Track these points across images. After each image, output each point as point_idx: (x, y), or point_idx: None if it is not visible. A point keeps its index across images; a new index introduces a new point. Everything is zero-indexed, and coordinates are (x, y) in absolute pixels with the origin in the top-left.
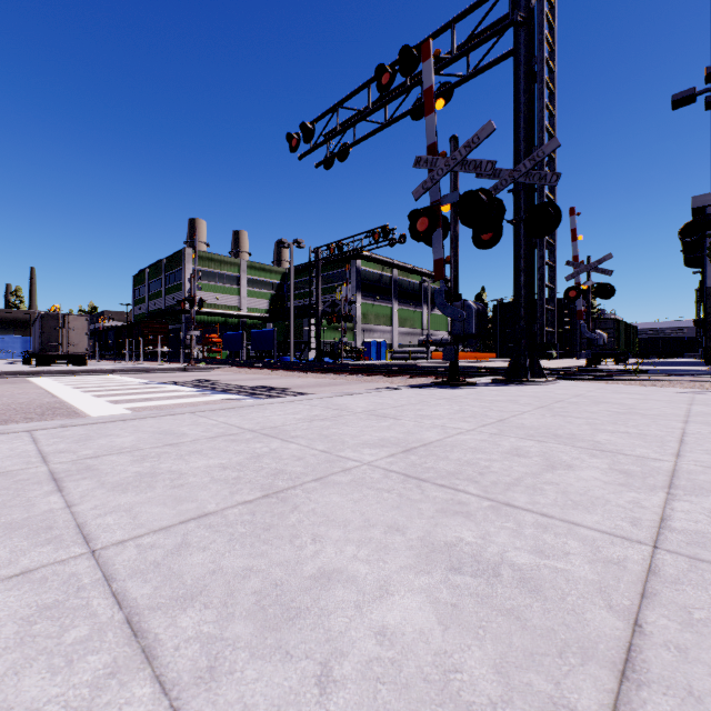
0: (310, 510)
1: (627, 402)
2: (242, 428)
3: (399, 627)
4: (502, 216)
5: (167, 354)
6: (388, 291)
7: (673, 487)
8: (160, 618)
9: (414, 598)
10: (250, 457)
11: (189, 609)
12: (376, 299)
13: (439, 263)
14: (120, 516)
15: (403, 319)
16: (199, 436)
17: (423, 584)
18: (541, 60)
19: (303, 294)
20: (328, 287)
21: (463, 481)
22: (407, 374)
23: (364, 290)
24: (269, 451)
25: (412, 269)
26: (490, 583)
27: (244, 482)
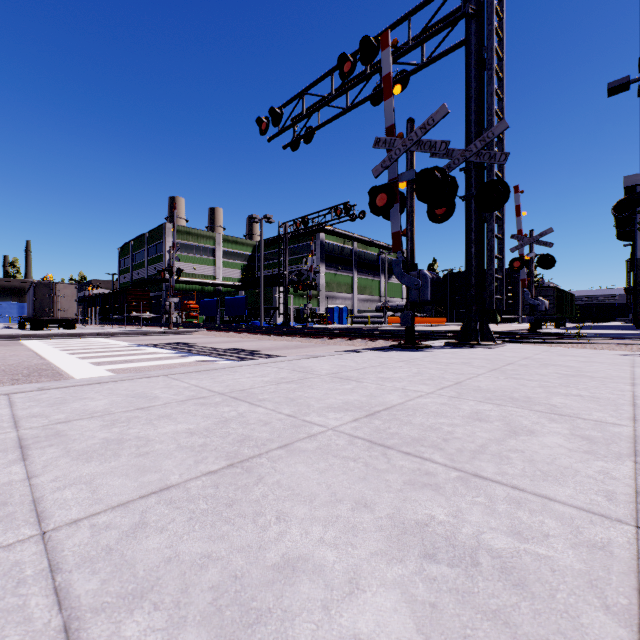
0: (275, 482)
1: (573, 365)
2: (212, 391)
3: (373, 636)
4: (455, 192)
5: (149, 319)
6: (349, 262)
7: (639, 454)
8: (102, 624)
9: (388, 595)
10: (218, 421)
11: (136, 611)
12: (338, 269)
13: (396, 236)
14: (79, 489)
15: (363, 287)
16: (170, 399)
17: (397, 577)
18: (491, 49)
19: (272, 265)
20: (294, 258)
21: (428, 448)
22: (366, 338)
23: (328, 261)
24: (236, 415)
25: (371, 242)
26: (469, 575)
27: (210, 450)
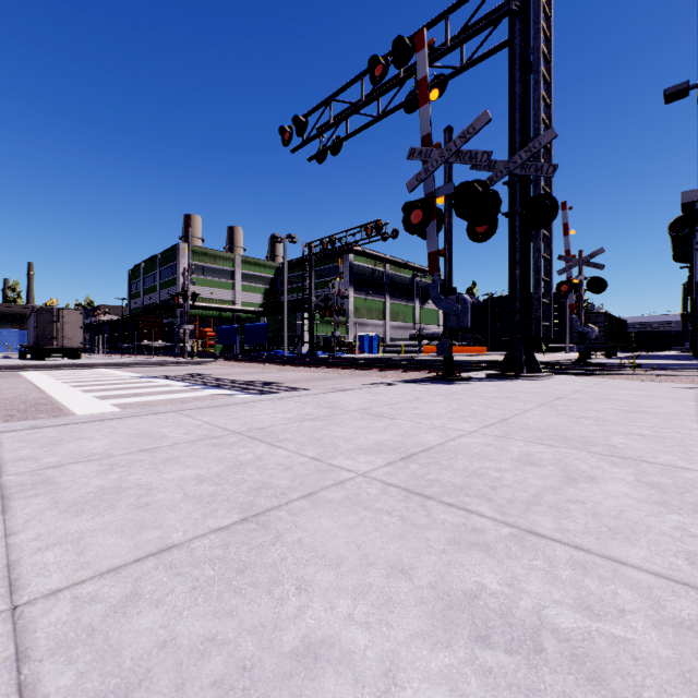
0: (295, 541)
1: (630, 399)
2: (227, 429)
3: None
4: (498, 207)
5: (162, 348)
6: (380, 286)
7: None
8: None
9: (433, 694)
10: (232, 466)
11: None
12: (368, 293)
13: (433, 256)
14: (64, 550)
15: (395, 313)
16: (179, 439)
17: (443, 667)
18: (537, 50)
19: (297, 289)
20: (321, 281)
21: (474, 498)
22: (400, 369)
23: (357, 285)
24: (253, 458)
25: (404, 264)
26: (532, 665)
27: (221, 500)
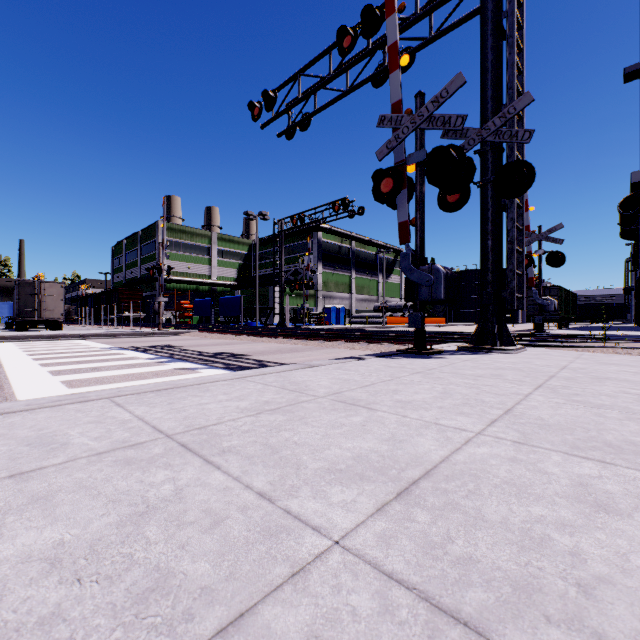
0: None
1: (631, 378)
2: (158, 429)
3: None
4: (472, 174)
5: (142, 319)
6: (346, 261)
7: None
8: None
9: None
10: (127, 516)
11: None
12: (335, 268)
13: (404, 226)
14: None
15: (361, 287)
16: (83, 449)
17: None
18: (511, 13)
19: (269, 264)
20: (291, 257)
21: (570, 635)
22: (367, 340)
23: (325, 260)
24: (169, 495)
25: (369, 241)
26: None
27: None
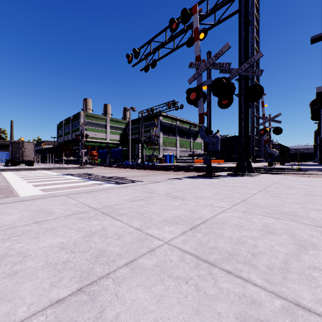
0: (114, 318)
1: (305, 187)
2: (90, 207)
3: None
4: (233, 91)
5: (72, 160)
6: (174, 131)
7: None
8: None
9: None
10: (85, 235)
11: None
12: (169, 135)
13: (201, 115)
14: None
15: (181, 144)
16: (61, 214)
17: None
18: (253, 13)
19: (136, 133)
20: (147, 129)
21: (244, 265)
22: (184, 170)
23: (164, 131)
24: (100, 229)
25: (186, 121)
26: None
27: (69, 268)
